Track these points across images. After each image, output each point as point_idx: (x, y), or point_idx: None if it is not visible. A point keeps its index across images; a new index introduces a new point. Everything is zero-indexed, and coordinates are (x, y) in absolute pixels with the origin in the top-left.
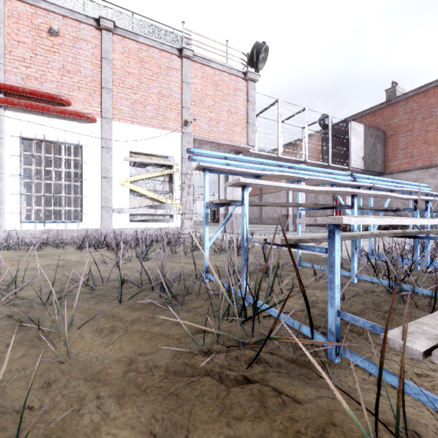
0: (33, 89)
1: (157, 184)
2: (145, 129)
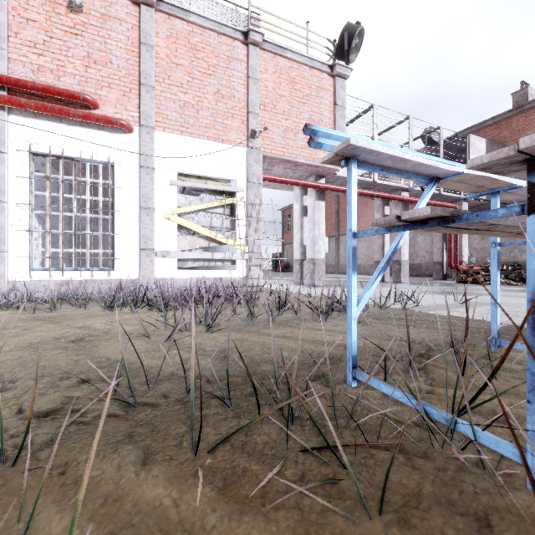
0: (46, 85)
1: (214, 218)
2: (198, 141)
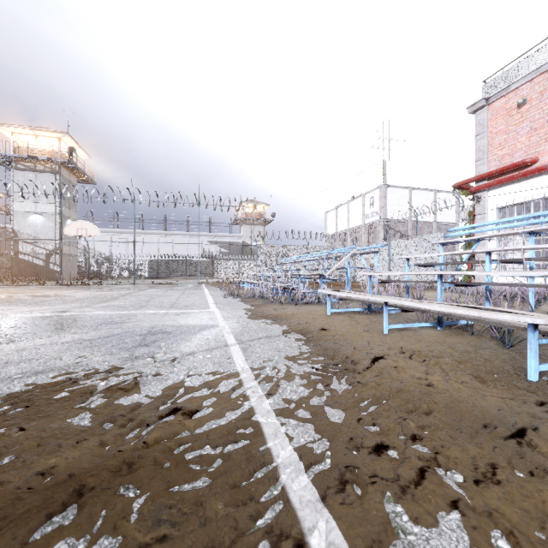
0: (501, 167)
1: None
2: None
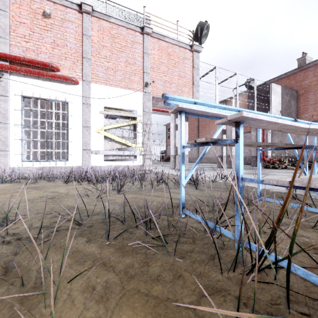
0: (31, 59)
1: (124, 132)
2: (115, 89)
